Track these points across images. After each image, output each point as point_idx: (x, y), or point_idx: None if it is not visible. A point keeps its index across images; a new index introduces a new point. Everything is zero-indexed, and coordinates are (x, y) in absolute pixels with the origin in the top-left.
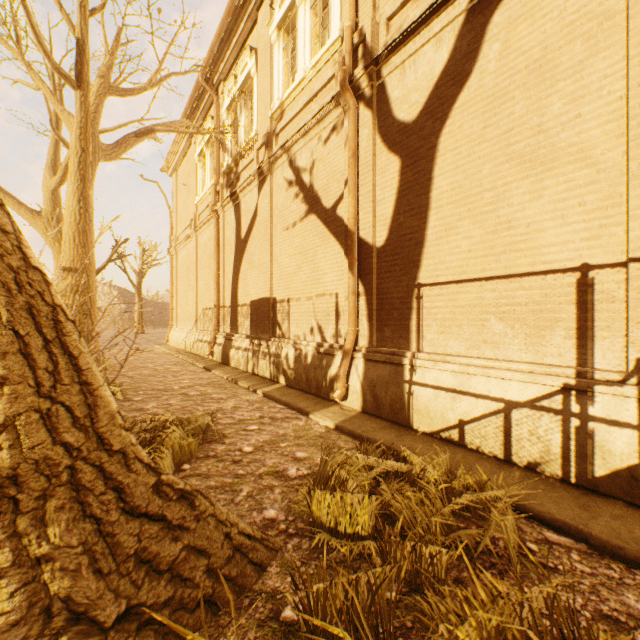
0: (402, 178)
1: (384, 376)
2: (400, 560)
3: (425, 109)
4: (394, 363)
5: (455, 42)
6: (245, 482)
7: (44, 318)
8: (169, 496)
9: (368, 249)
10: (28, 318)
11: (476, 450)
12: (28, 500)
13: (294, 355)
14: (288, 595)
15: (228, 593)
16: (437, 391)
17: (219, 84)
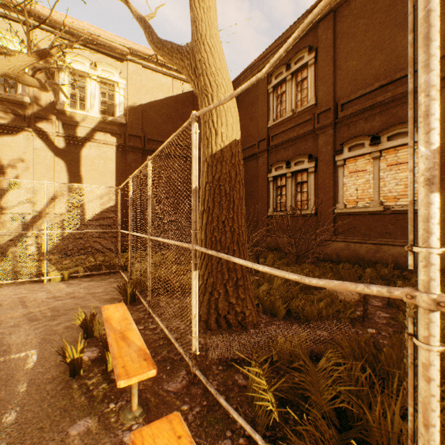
0: None
1: None
2: None
3: None
4: None
5: None
6: None
7: None
8: None
9: None
10: None
11: None
12: None
13: None
14: None
15: None
16: None
17: None
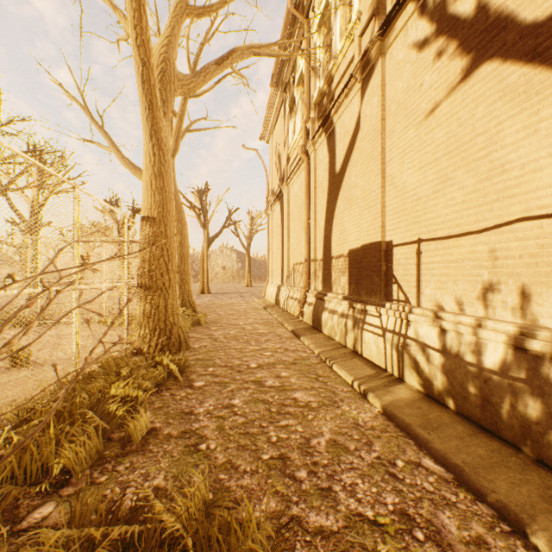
0: None
1: None
2: None
3: None
4: None
5: None
6: None
7: None
8: None
9: None
10: None
11: None
12: None
13: (439, 340)
14: None
15: None
16: None
17: (309, 6)
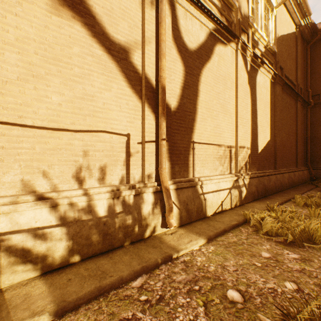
0: (186, 77)
1: (190, 195)
2: None
3: (196, 52)
4: (192, 186)
5: (206, 37)
6: None
7: None
8: None
9: (169, 109)
10: None
11: (225, 210)
12: None
13: (57, 216)
14: None
15: None
16: (213, 193)
17: None
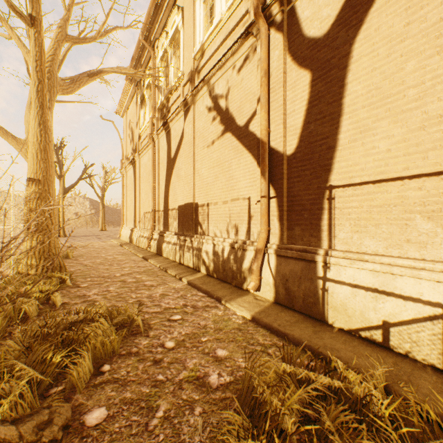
0: (312, 89)
1: (296, 271)
2: None
3: (337, 21)
4: (306, 259)
5: None
6: (163, 394)
7: None
8: None
9: (279, 157)
10: None
11: (405, 355)
12: None
13: (212, 249)
14: None
15: None
16: (355, 289)
17: (155, 42)
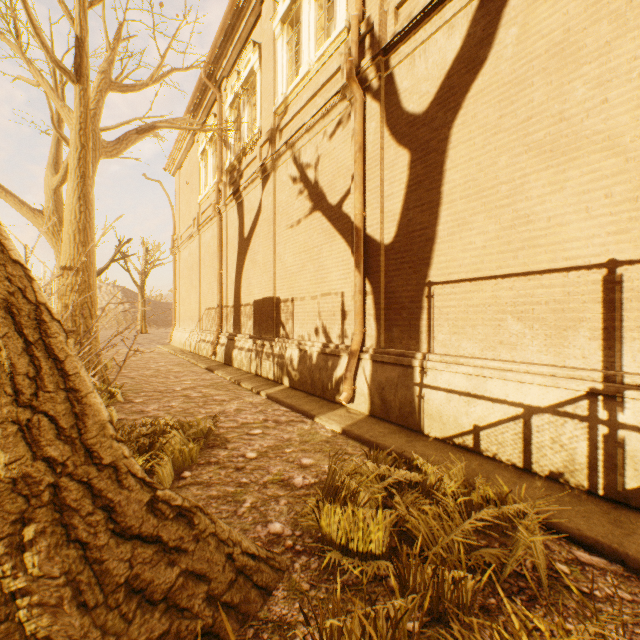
0: (411, 172)
1: (393, 378)
2: (420, 585)
3: (436, 99)
4: (403, 365)
5: (468, 28)
6: (248, 491)
7: (25, 317)
8: (165, 514)
9: (376, 246)
10: (6, 317)
11: (492, 457)
12: (3, 525)
13: (298, 356)
14: (298, 631)
15: (230, 633)
16: (450, 394)
17: (222, 81)
